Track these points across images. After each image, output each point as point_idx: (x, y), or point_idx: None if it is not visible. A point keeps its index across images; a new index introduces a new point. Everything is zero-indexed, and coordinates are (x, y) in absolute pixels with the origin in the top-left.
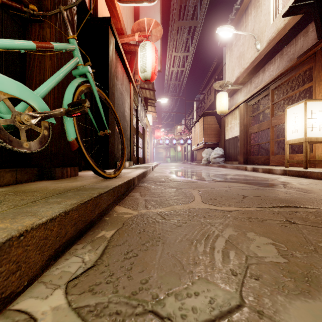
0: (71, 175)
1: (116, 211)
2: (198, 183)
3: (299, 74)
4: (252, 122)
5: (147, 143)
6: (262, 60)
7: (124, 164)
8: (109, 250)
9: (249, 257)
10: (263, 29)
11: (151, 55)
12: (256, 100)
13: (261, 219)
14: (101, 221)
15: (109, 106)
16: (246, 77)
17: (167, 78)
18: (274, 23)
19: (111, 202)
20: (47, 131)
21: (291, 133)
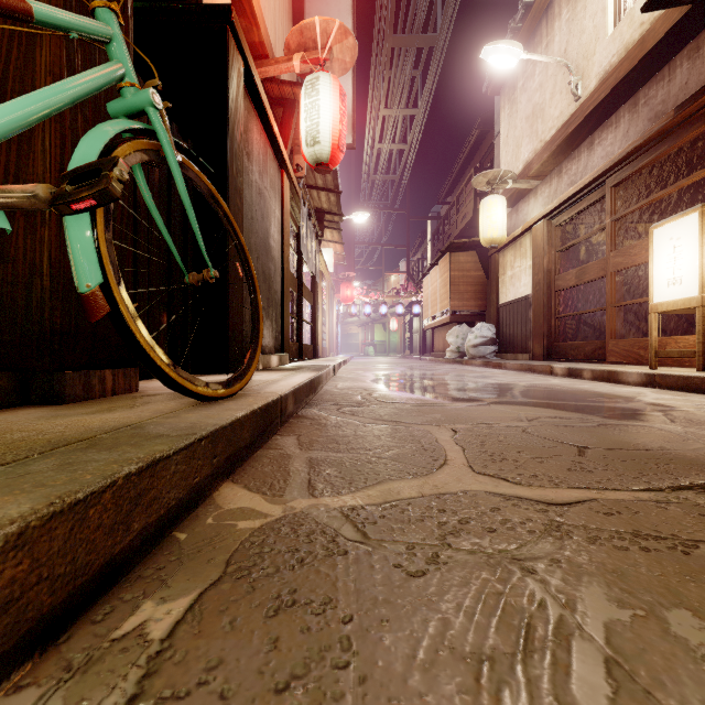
0: (115, 390)
1: (218, 504)
2: (447, 408)
3: (676, 149)
4: (563, 263)
5: (322, 312)
6: (588, 119)
7: (267, 361)
8: None
9: None
10: (590, 48)
11: (331, 105)
12: (572, 214)
13: (677, 541)
14: (160, 547)
15: (218, 210)
16: (549, 162)
17: (367, 167)
18: (616, 33)
19: (206, 474)
20: None
21: (665, 286)
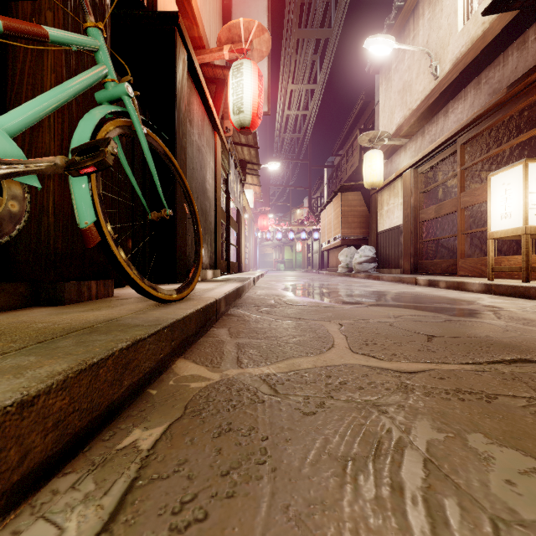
0: (98, 295)
1: (176, 373)
2: (336, 309)
3: (509, 116)
4: (426, 201)
5: (245, 237)
6: (444, 94)
7: (204, 274)
8: (138, 495)
9: (503, 526)
10: (446, 40)
11: (252, 84)
12: (432, 164)
13: (484, 394)
14: (140, 398)
15: (171, 166)
16: (415, 125)
17: (279, 128)
18: (465, 29)
19: (167, 352)
20: (17, 204)
21: (499, 219)
